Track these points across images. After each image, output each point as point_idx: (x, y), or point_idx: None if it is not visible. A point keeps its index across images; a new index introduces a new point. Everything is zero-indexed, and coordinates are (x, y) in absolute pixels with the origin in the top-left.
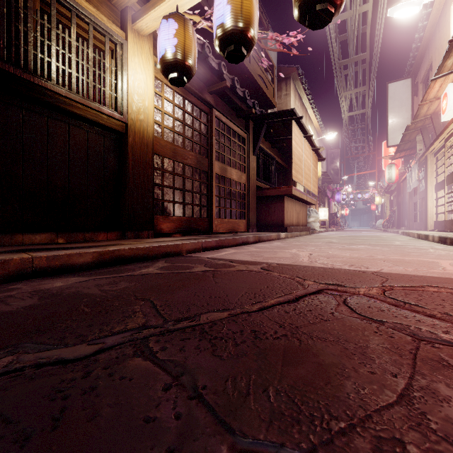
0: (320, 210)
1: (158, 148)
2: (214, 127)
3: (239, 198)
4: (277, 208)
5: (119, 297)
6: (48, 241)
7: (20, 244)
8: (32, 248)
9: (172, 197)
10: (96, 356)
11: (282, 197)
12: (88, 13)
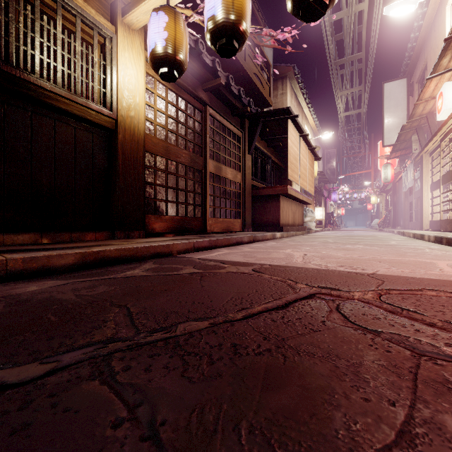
0: (316, 210)
1: (150, 146)
2: (208, 125)
3: (234, 197)
4: (272, 207)
5: (94, 303)
6: (31, 242)
7: (1, 245)
8: (11, 249)
9: (165, 196)
10: (45, 379)
11: (277, 197)
12: (75, 4)
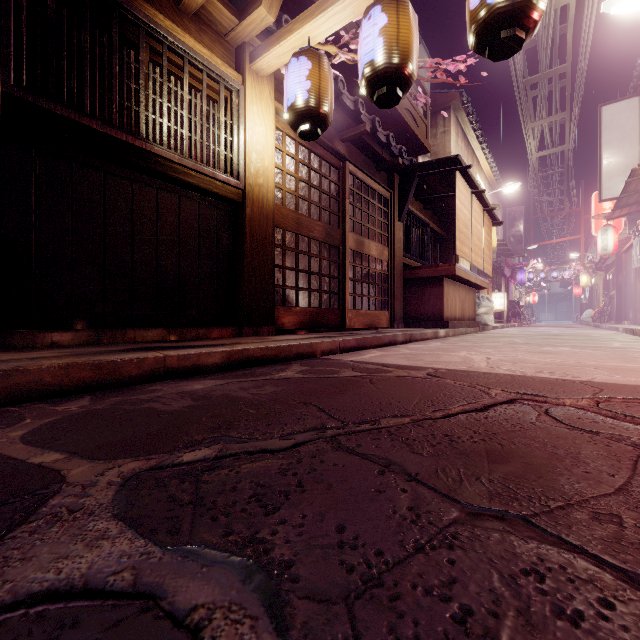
0: (494, 296)
1: (278, 219)
2: (347, 186)
3: (380, 281)
4: (432, 294)
5: (277, 401)
6: (160, 339)
7: (132, 342)
8: (153, 346)
9: (295, 282)
10: (296, 448)
11: (440, 280)
12: (202, 57)
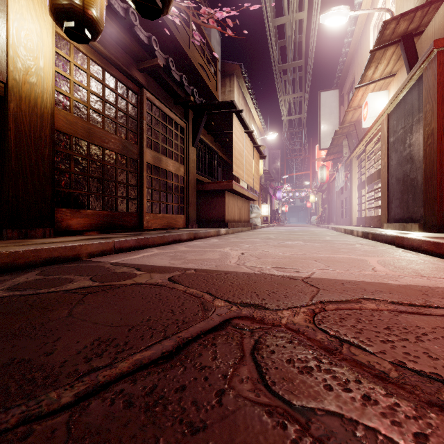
0: (262, 206)
1: (63, 125)
2: (144, 109)
3: (177, 192)
4: (218, 203)
5: None
6: None
7: None
8: None
9: (86, 187)
10: None
11: (223, 192)
12: None
